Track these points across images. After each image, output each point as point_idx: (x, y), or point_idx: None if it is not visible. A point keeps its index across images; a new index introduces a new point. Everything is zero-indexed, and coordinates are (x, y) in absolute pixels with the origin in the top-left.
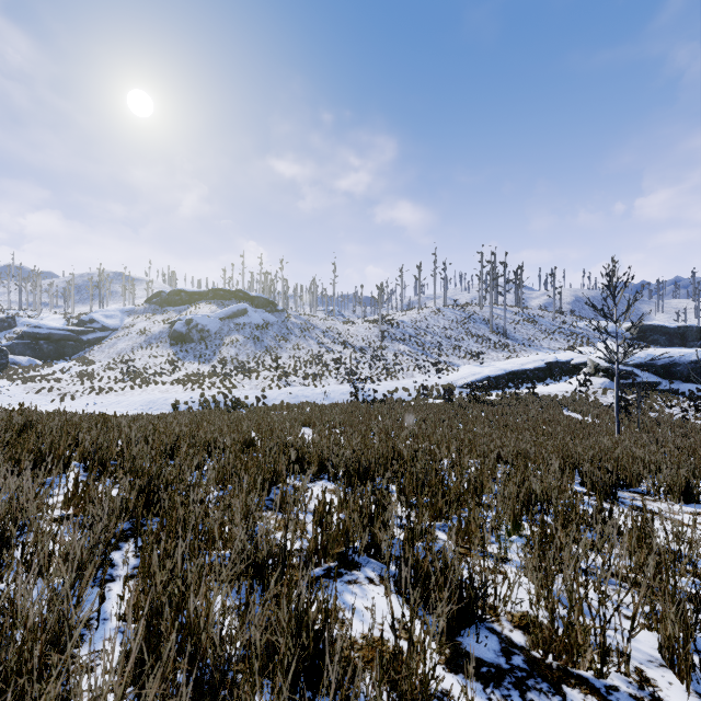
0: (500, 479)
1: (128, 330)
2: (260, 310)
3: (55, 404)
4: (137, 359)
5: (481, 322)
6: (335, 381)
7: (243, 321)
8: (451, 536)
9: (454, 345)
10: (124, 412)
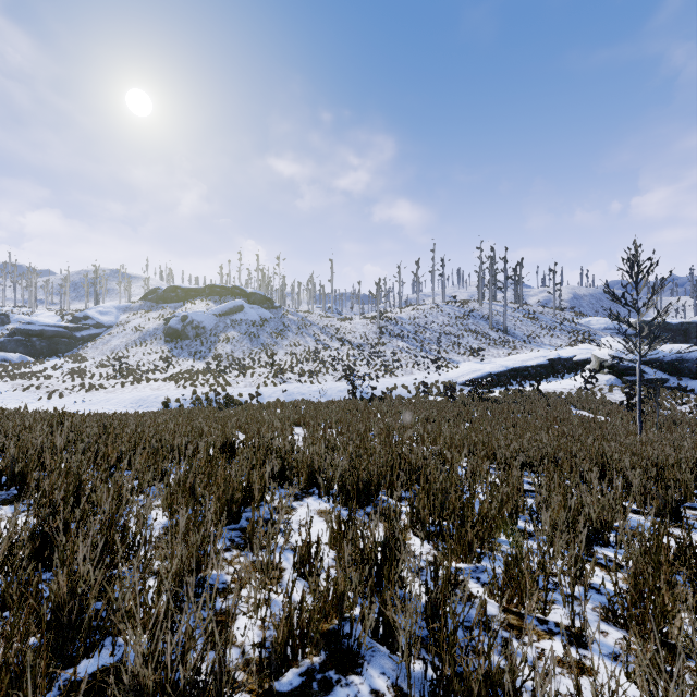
0: (527, 491)
1: (123, 326)
2: (256, 307)
3: (42, 402)
4: (131, 356)
5: (480, 319)
6: (332, 378)
7: (239, 318)
8: (493, 593)
9: (453, 342)
10: (112, 410)
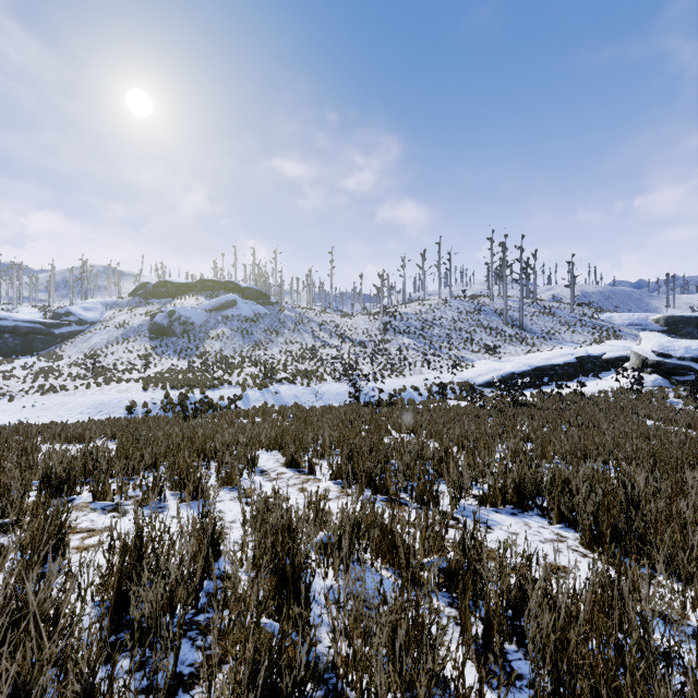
0: None
1: (106, 323)
2: (250, 302)
3: None
4: (110, 354)
5: (493, 314)
6: (331, 378)
7: (232, 313)
8: None
9: (464, 338)
10: (64, 417)
